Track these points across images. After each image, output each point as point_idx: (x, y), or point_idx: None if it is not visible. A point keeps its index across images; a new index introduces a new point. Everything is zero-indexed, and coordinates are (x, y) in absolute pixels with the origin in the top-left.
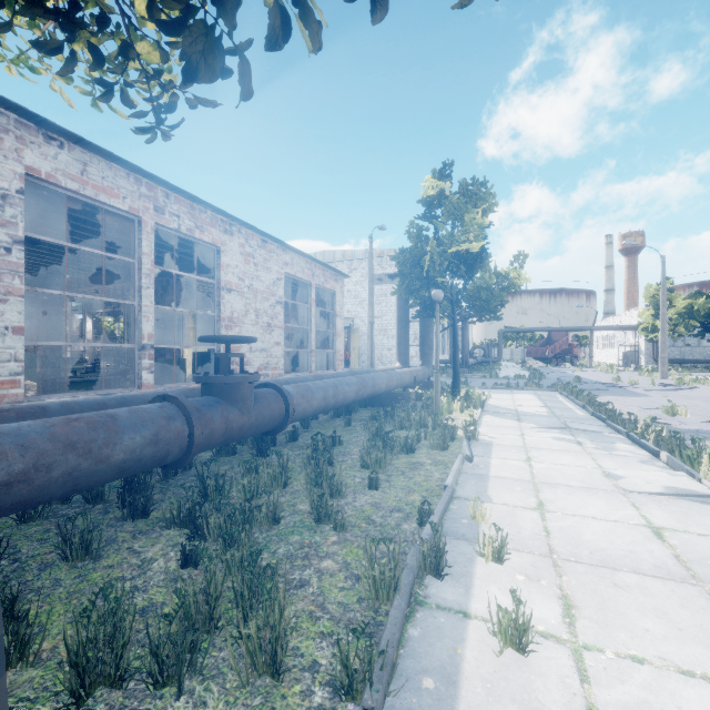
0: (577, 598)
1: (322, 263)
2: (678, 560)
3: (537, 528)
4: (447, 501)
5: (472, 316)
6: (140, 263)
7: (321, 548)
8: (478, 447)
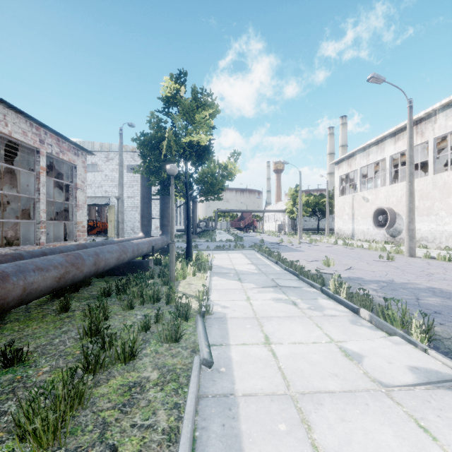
0: None
1: (54, 131)
2: None
3: None
4: None
5: (201, 196)
6: None
7: None
8: (214, 327)
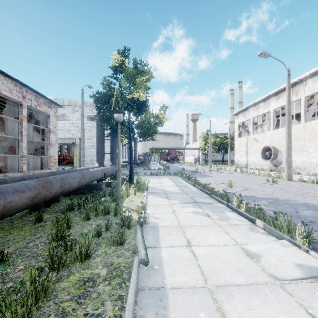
0: None
1: (33, 90)
2: None
3: None
4: None
5: (140, 137)
6: None
7: None
8: (149, 233)
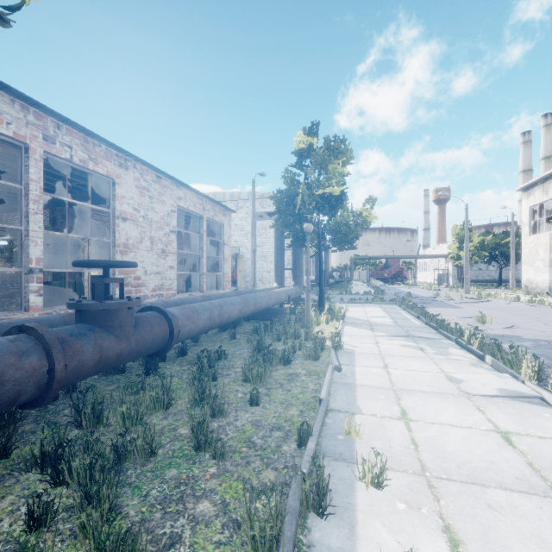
0: (460, 529)
1: (212, 199)
2: (533, 469)
3: (406, 441)
4: (323, 417)
5: (334, 246)
6: (27, 189)
7: (198, 485)
8: (344, 356)
